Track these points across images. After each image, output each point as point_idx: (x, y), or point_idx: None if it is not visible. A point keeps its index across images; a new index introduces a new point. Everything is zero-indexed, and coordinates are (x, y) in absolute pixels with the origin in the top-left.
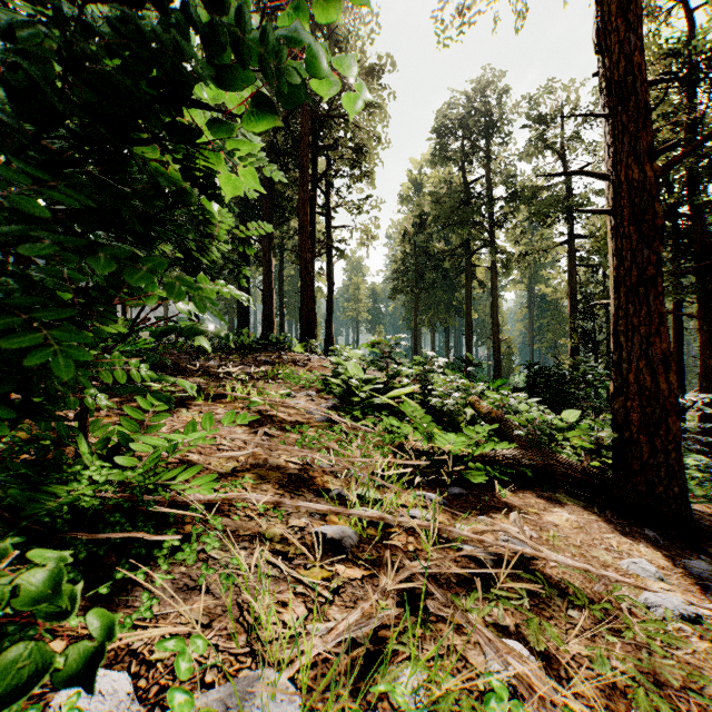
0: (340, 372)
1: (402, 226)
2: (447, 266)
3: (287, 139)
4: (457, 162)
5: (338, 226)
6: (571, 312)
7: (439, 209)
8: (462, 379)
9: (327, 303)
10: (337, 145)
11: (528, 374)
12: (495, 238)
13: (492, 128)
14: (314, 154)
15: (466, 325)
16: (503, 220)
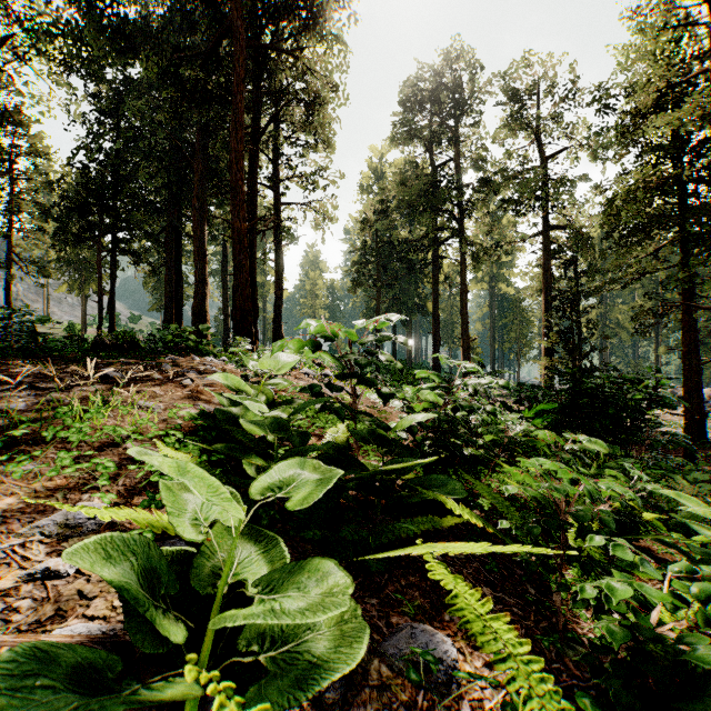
0: (233, 413)
1: (362, 212)
2: (413, 257)
3: (219, 79)
4: (424, 143)
5: (289, 203)
6: (545, 309)
7: (405, 192)
8: (525, 424)
9: (275, 294)
10: (285, 94)
11: (564, 389)
12: (464, 228)
13: (461, 106)
14: (255, 103)
15: (433, 323)
16: (475, 207)
